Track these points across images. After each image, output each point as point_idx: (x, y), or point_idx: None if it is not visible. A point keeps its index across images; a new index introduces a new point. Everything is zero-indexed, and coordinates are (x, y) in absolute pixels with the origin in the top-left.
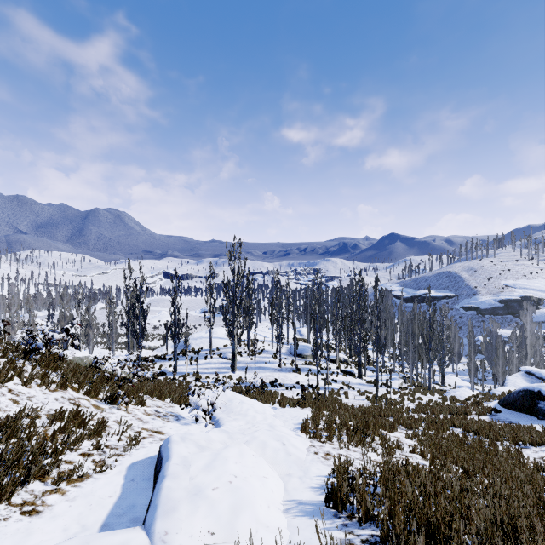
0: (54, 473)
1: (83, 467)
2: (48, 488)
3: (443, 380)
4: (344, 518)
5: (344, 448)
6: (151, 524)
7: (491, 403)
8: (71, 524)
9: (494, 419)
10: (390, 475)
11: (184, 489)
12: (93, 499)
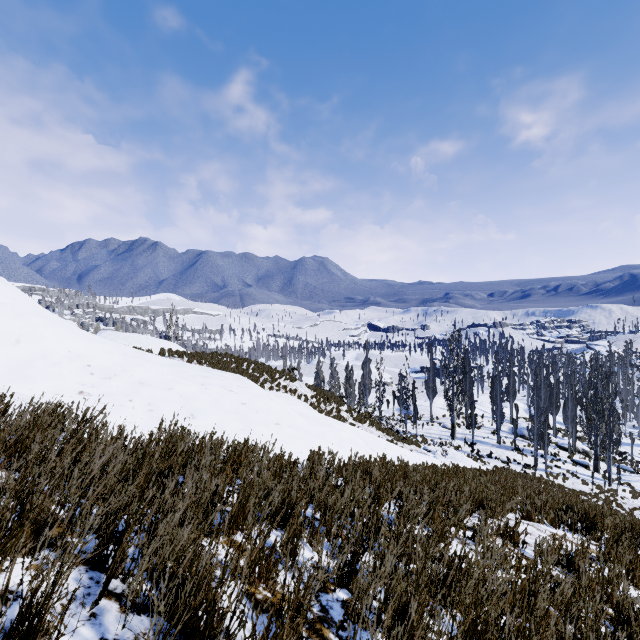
0: None
1: None
2: None
3: None
4: None
5: None
6: None
7: None
8: None
9: None
10: None
11: None
12: None
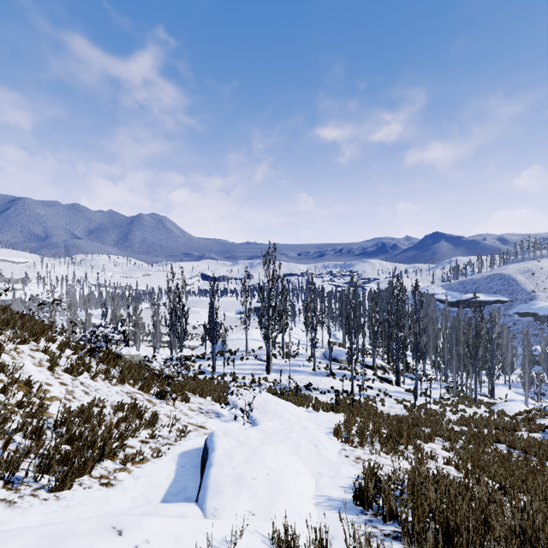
0: (120, 455)
1: (143, 451)
2: (117, 466)
3: (492, 392)
4: (370, 515)
5: (375, 454)
6: (203, 501)
7: (546, 420)
8: (137, 497)
9: (547, 437)
10: (416, 481)
11: (228, 476)
12: (153, 479)
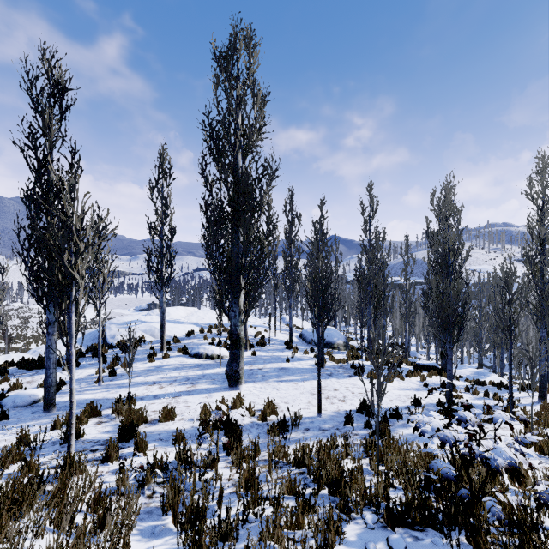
0: None
1: None
2: None
3: None
4: None
5: None
6: None
7: None
8: None
9: None
10: None
11: None
12: None
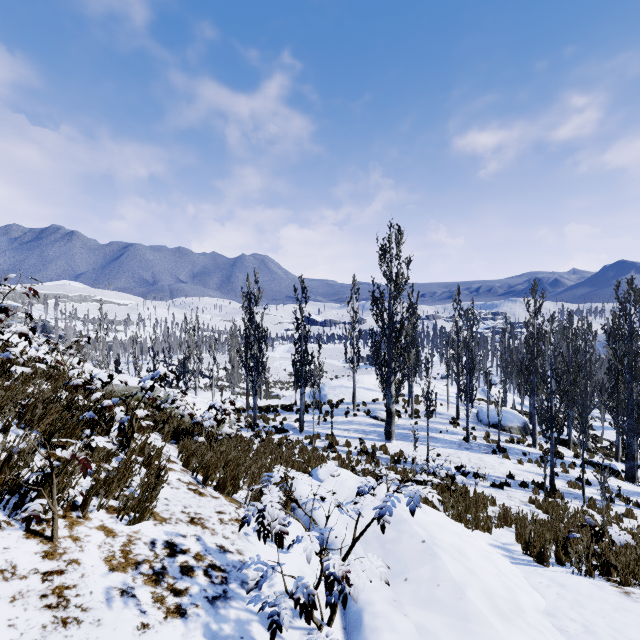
0: None
1: None
2: None
3: None
4: None
5: None
6: None
7: None
8: None
9: None
10: None
11: None
12: None
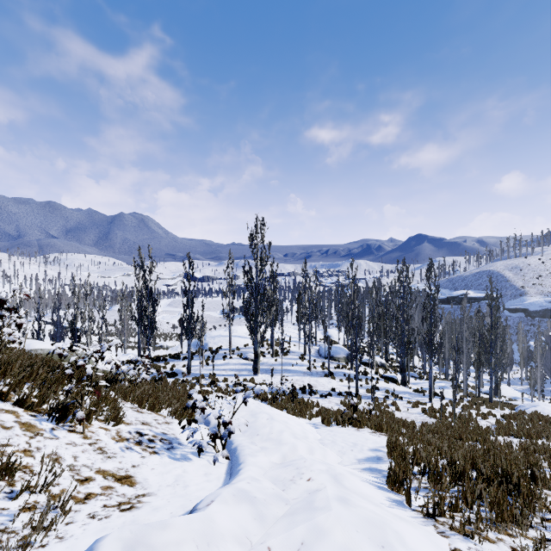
0: None
1: None
2: None
3: (496, 390)
4: None
5: None
6: None
7: None
8: None
9: None
10: None
11: None
12: None
